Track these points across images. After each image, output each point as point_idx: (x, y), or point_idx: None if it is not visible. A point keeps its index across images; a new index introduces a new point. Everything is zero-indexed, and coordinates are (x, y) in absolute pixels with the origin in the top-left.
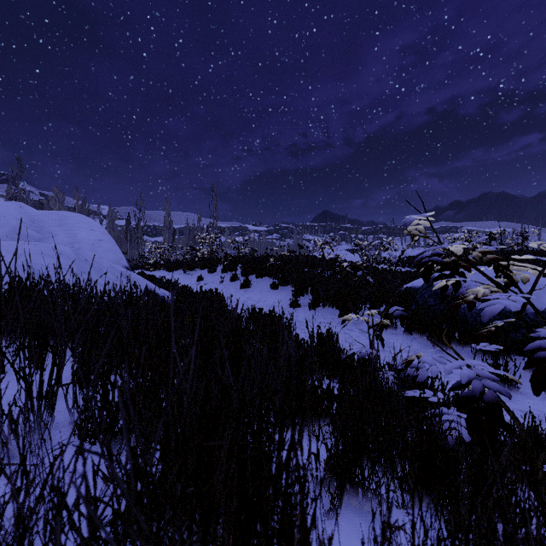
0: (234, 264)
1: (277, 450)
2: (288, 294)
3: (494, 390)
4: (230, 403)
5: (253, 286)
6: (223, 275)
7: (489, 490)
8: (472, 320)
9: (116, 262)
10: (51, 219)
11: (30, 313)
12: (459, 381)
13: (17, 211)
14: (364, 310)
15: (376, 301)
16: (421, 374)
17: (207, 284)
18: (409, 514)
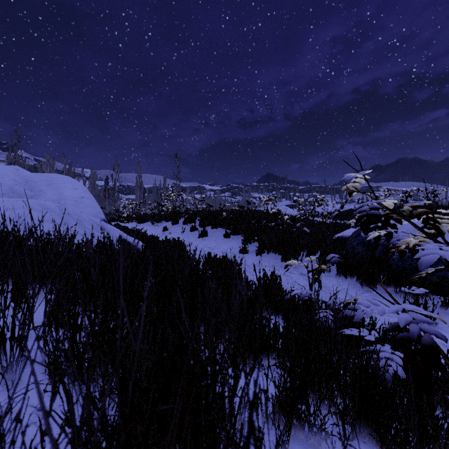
0: (193, 217)
1: (231, 398)
2: (238, 242)
3: (431, 333)
4: (186, 348)
5: (209, 235)
6: (184, 227)
7: (424, 424)
8: (394, 264)
9: (95, 215)
10: (42, 180)
11: (3, 262)
12: (395, 323)
13: (13, 173)
14: (302, 255)
15: (312, 248)
16: (358, 315)
17: (171, 234)
18: (350, 445)
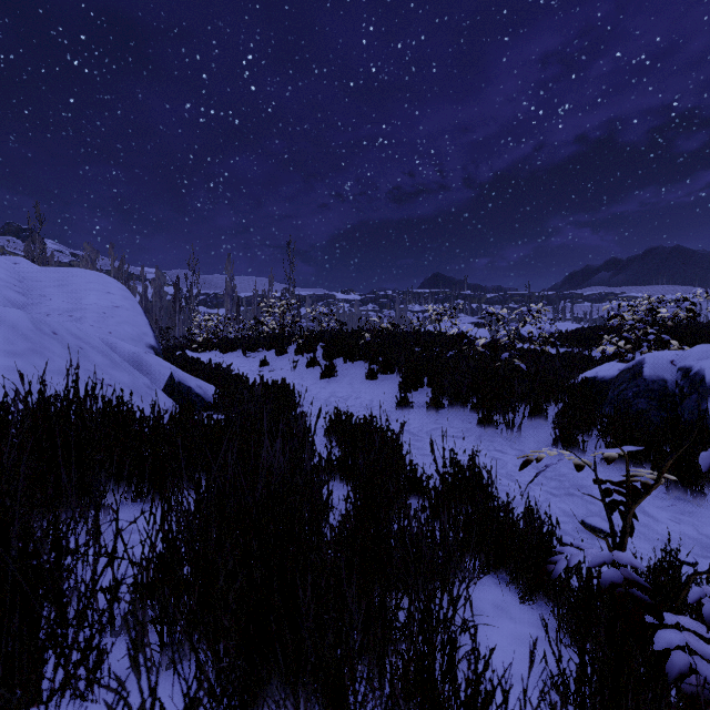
0: (312, 341)
1: None
2: (393, 388)
3: None
4: None
5: (340, 374)
6: (296, 359)
7: None
8: None
9: (136, 339)
10: (50, 278)
11: None
12: None
13: None
14: (523, 416)
15: (541, 401)
16: None
17: (274, 371)
18: None
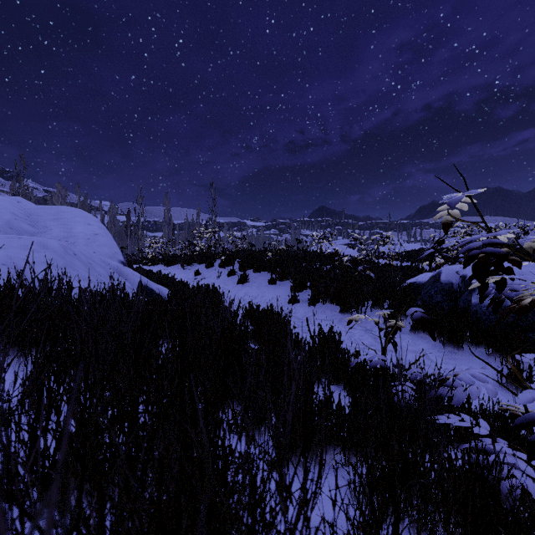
0: (231, 258)
1: None
2: (287, 290)
3: None
4: None
5: (251, 281)
6: (220, 270)
7: None
8: (485, 318)
9: (111, 256)
10: (47, 213)
11: None
12: (526, 417)
13: (13, 205)
14: (367, 306)
15: (379, 297)
16: (458, 396)
17: (204, 279)
18: None
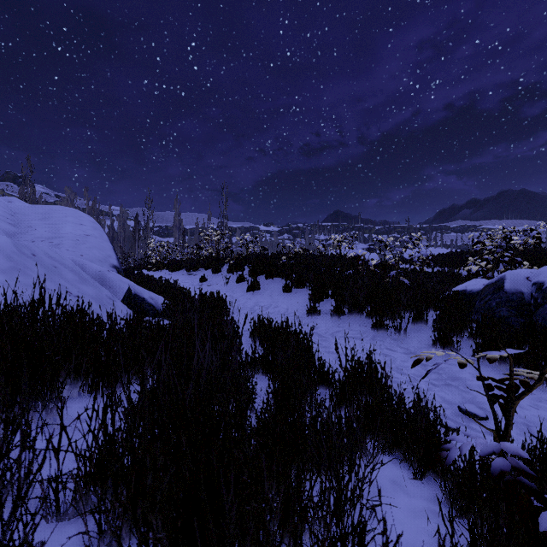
0: (241, 262)
1: None
2: (304, 299)
3: None
4: None
5: (262, 288)
6: (228, 276)
7: None
8: None
9: (102, 260)
10: (36, 213)
11: None
12: None
13: None
14: (408, 321)
15: (422, 310)
16: None
17: (210, 286)
18: None
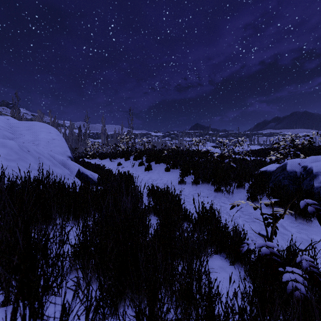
0: (141, 154)
1: None
2: (177, 175)
3: None
4: None
5: (153, 169)
6: (134, 162)
7: None
8: None
9: (62, 153)
10: (24, 126)
11: None
12: None
13: (1, 120)
14: (234, 187)
15: (242, 181)
16: None
17: (124, 168)
18: None
